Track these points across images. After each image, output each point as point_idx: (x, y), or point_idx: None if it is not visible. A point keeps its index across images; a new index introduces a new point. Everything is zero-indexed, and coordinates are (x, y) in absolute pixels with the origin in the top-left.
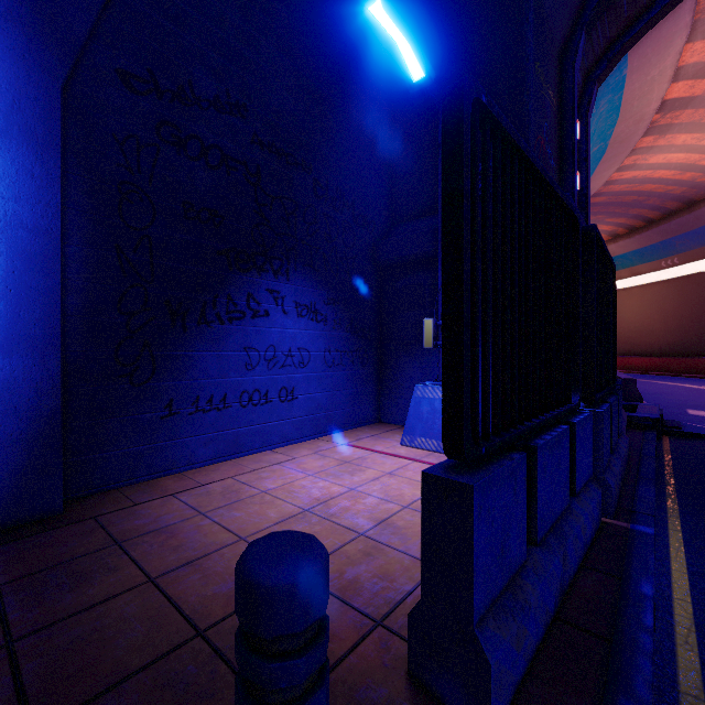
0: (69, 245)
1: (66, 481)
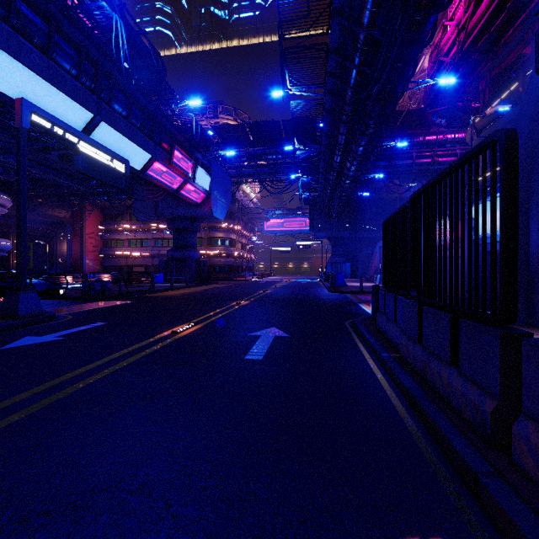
0: (533, 227)
1: (532, 319)
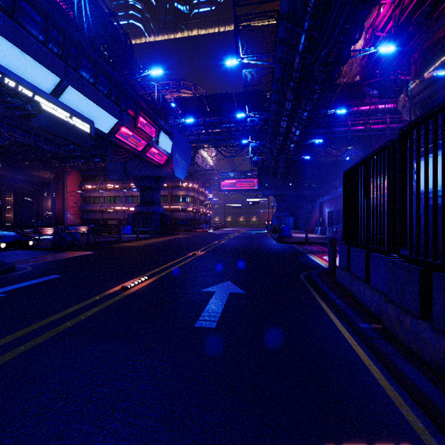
0: None
1: None
